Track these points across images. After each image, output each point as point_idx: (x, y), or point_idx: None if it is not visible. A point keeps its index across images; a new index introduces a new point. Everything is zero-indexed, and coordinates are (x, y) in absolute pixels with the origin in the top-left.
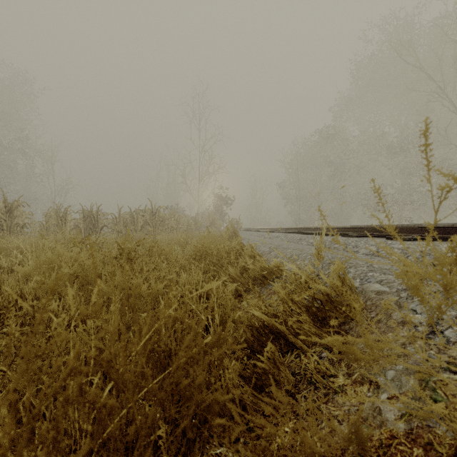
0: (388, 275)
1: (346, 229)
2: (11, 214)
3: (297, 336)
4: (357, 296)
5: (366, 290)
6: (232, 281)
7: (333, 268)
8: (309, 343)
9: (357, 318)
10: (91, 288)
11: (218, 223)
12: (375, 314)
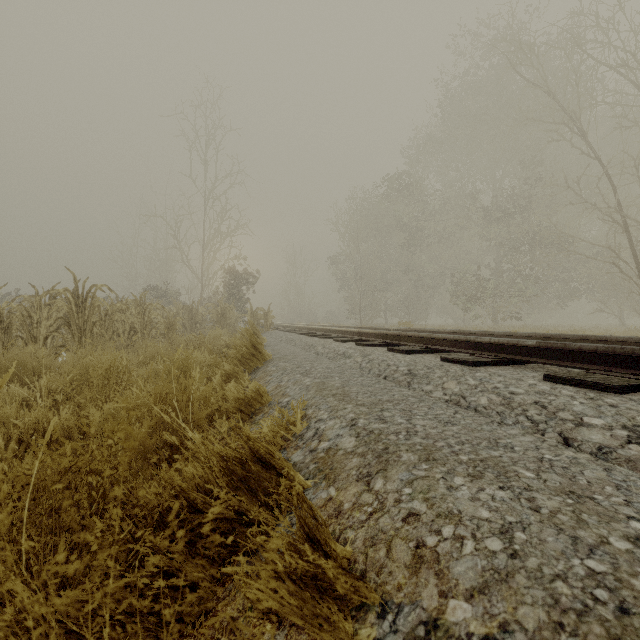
0: None
1: (522, 349)
2: None
3: None
4: None
5: None
6: None
7: None
8: None
9: None
10: None
11: (234, 317)
12: None
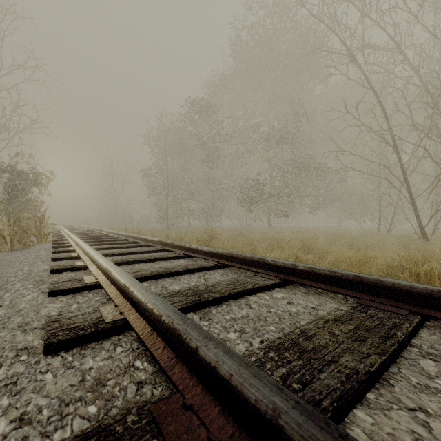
0: None
1: None
2: None
3: None
4: None
5: None
6: None
7: None
8: None
9: None
10: None
11: None
12: None
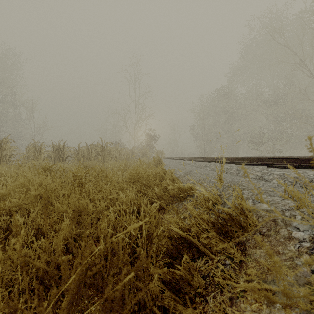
0: (273, 197)
1: (238, 159)
2: (1, 148)
3: (206, 246)
4: (251, 215)
5: (257, 209)
6: (157, 198)
7: (234, 194)
8: (215, 251)
9: (275, 270)
10: (49, 207)
11: (148, 154)
12: (266, 229)
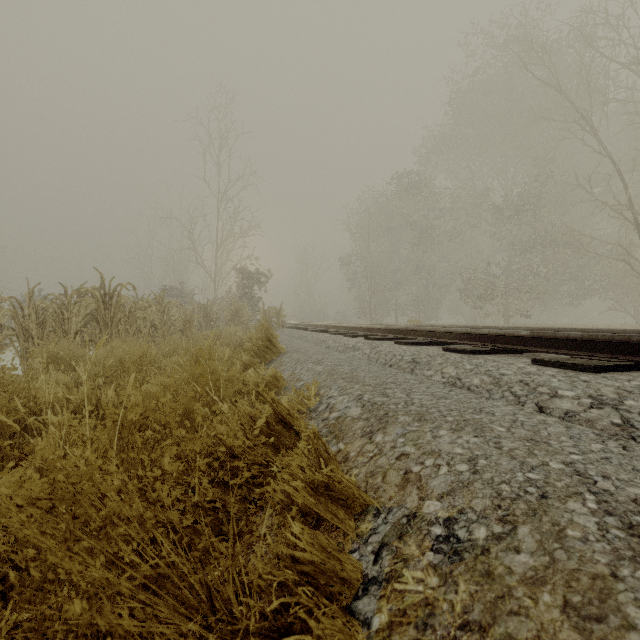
0: None
1: (517, 339)
2: None
3: None
4: None
5: None
6: None
7: None
8: None
9: None
10: None
11: (247, 315)
12: None
